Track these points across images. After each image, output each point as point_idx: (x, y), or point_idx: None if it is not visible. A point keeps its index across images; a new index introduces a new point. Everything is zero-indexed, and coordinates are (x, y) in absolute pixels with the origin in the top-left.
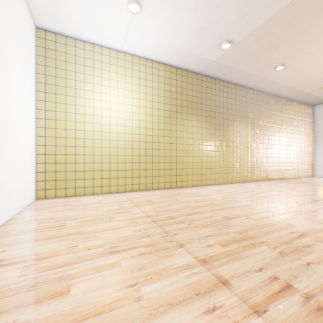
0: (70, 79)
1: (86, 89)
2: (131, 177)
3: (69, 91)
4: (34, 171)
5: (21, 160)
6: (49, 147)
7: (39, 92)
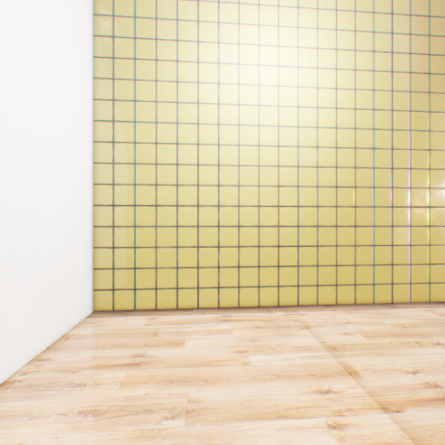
0: (166, 19)
1: (200, 39)
2: (313, 267)
3: (163, 49)
4: (87, 247)
5: (9, 217)
6: (120, 189)
7: (100, 60)
